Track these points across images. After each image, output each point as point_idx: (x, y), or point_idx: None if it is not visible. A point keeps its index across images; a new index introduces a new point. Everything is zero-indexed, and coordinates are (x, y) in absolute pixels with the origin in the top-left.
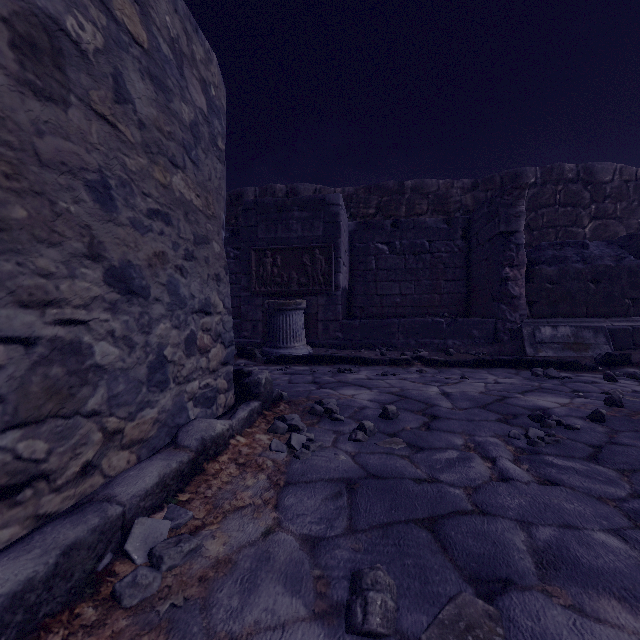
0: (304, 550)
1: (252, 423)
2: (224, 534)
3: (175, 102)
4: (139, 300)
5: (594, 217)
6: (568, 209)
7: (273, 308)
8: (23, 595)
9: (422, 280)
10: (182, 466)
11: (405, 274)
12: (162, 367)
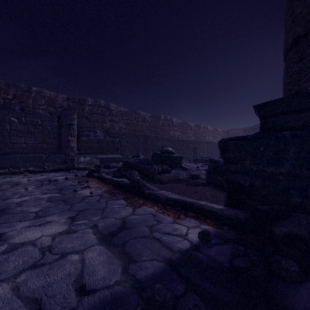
0: None
1: None
2: None
3: None
4: None
5: (110, 121)
6: (102, 116)
7: None
8: None
9: (38, 137)
10: None
11: (28, 134)
12: None
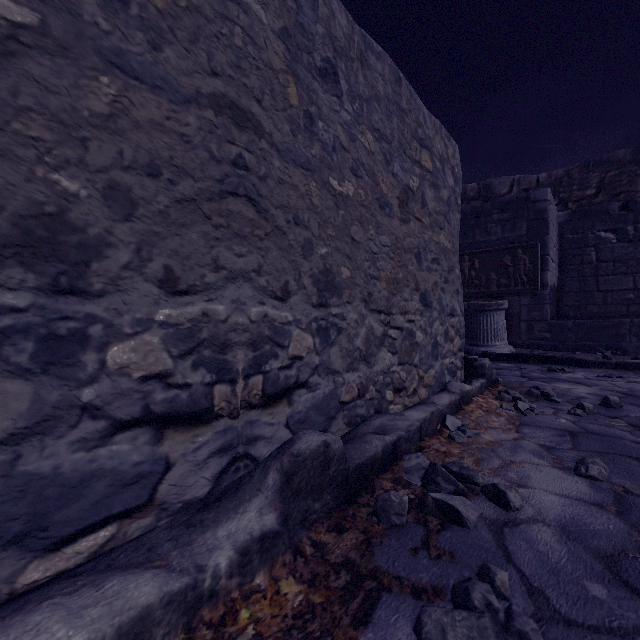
0: (542, 449)
1: (482, 393)
2: (489, 434)
3: (441, 192)
4: (429, 309)
5: None
6: None
7: (473, 309)
8: (425, 421)
9: None
10: (456, 400)
11: None
12: (436, 347)
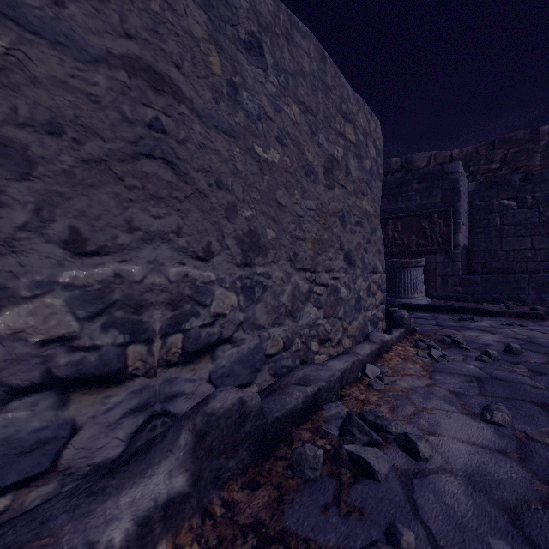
0: (452, 395)
1: (400, 341)
2: (405, 381)
3: (364, 162)
4: (352, 267)
5: None
6: None
7: (396, 266)
8: (346, 371)
9: None
10: (376, 350)
11: (539, 228)
12: (359, 301)
